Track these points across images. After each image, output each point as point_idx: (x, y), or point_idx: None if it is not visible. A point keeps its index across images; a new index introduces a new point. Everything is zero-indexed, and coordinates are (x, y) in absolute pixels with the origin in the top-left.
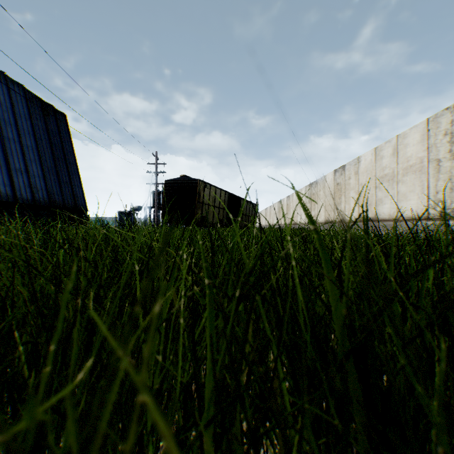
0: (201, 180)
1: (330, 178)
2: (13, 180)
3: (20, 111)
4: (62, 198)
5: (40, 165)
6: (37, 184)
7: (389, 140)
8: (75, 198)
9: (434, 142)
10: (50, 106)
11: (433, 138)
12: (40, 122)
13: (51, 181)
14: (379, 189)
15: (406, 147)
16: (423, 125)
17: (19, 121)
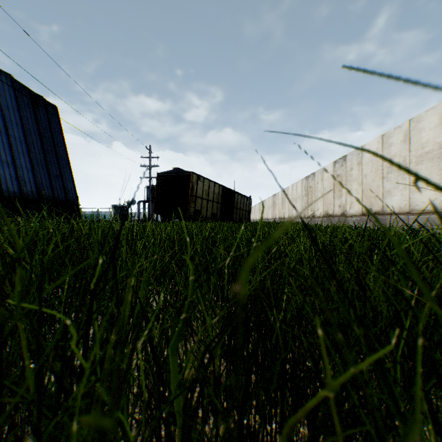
0: (194, 173)
1: (329, 170)
2: None
3: (8, 102)
4: (51, 191)
5: (28, 157)
6: (25, 177)
7: (400, 125)
8: (66, 192)
9: None
10: (40, 97)
11: None
12: (29, 113)
13: (40, 174)
14: (386, 180)
15: (420, 132)
16: None
17: (6, 112)
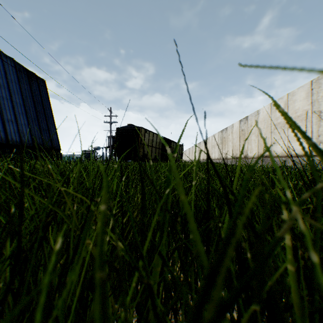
0: (142, 127)
1: (236, 126)
2: (5, 127)
3: (12, 77)
4: (42, 140)
5: (25, 117)
6: (23, 130)
7: (281, 97)
8: (52, 141)
9: (316, 98)
10: (33, 74)
11: (315, 95)
12: (26, 85)
13: (34, 128)
14: (273, 134)
15: (294, 102)
16: (308, 85)
17: (10, 85)
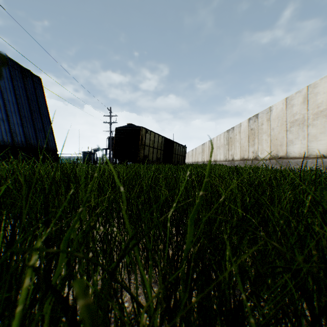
0: (143, 127)
1: (244, 125)
2: None
3: (3, 74)
4: (36, 141)
5: (19, 116)
6: (16, 130)
7: (300, 90)
8: (47, 142)
9: None
10: (28, 71)
11: None
12: (19, 83)
13: (28, 128)
14: (289, 132)
15: (316, 95)
16: None
17: (2, 81)
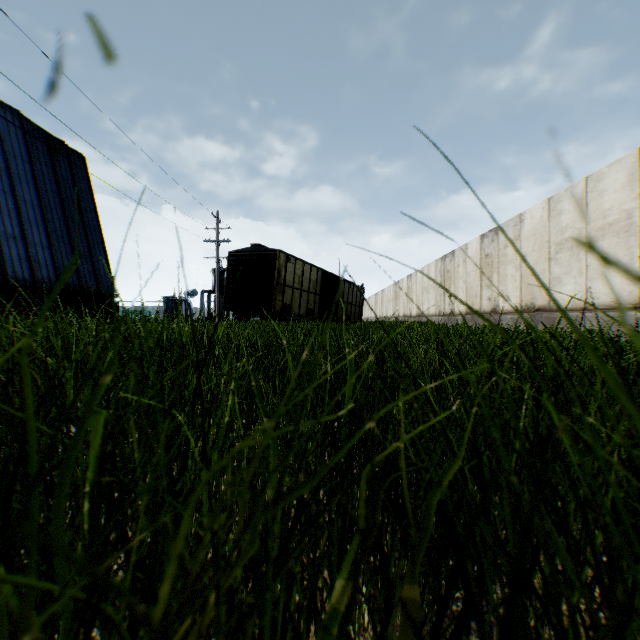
0: (281, 251)
1: (474, 247)
2: (1, 251)
3: (15, 149)
4: (77, 277)
5: (44, 229)
6: (39, 257)
7: (573, 185)
8: (98, 279)
9: None
10: (60, 142)
11: None
12: (44, 166)
13: (61, 252)
14: (555, 262)
15: (601, 195)
16: (633, 158)
17: (13, 164)
